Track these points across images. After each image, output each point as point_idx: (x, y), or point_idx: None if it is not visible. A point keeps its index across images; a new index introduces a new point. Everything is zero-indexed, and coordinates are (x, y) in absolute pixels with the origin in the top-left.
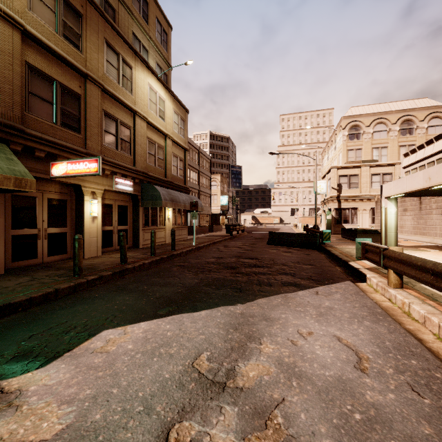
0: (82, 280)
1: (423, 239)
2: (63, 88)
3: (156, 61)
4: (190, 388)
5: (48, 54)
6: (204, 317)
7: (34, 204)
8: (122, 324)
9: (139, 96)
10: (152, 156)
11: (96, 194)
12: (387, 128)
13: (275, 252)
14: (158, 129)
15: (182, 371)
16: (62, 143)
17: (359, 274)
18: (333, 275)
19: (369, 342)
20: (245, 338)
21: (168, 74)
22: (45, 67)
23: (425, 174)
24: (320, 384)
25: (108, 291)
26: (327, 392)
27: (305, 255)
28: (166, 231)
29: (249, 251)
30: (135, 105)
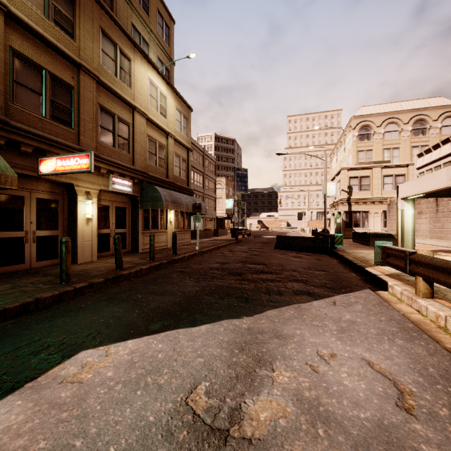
0: (69, 288)
1: (440, 244)
2: (53, 78)
3: (157, 55)
4: (180, 439)
5: (36, 40)
6: (204, 333)
7: (21, 204)
8: (105, 343)
9: (139, 91)
10: (152, 155)
11: (90, 194)
12: (399, 128)
13: (284, 257)
14: (159, 127)
15: (172, 411)
16: (52, 138)
17: (378, 281)
18: (349, 282)
19: (408, 368)
20: (253, 362)
21: (171, 69)
22: (33, 54)
23: (448, 171)
24: (355, 432)
25: (97, 300)
26: (366, 447)
27: (316, 261)
28: (168, 235)
29: (256, 256)
30: (134, 100)
